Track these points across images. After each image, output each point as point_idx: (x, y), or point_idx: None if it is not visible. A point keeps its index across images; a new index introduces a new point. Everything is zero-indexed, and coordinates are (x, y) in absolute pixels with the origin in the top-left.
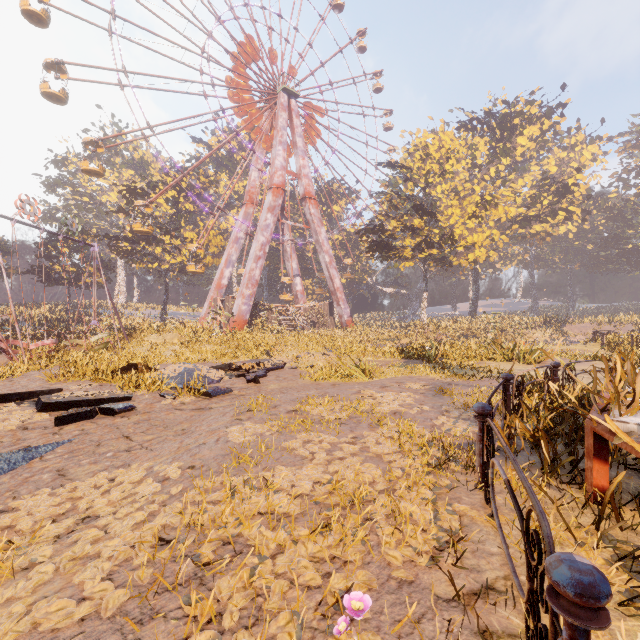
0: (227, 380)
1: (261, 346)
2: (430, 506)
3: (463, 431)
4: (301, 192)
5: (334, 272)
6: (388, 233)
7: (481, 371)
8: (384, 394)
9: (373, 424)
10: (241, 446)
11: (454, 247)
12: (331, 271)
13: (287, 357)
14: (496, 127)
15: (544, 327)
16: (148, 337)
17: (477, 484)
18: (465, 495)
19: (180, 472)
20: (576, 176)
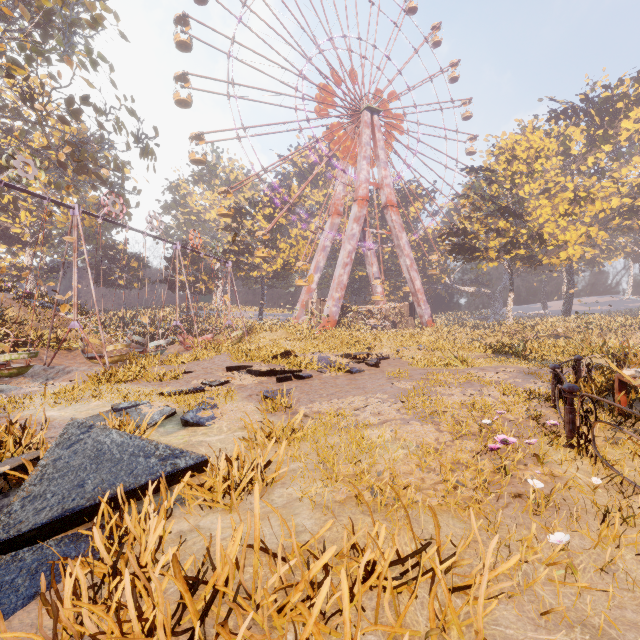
0: (353, 365)
1: (362, 342)
2: (524, 409)
3: (545, 390)
4: (383, 201)
5: (415, 274)
6: (471, 236)
7: (566, 363)
8: (485, 373)
9: (482, 386)
10: (409, 389)
11: (543, 246)
12: (412, 273)
13: (386, 351)
14: (594, 114)
15: None
16: (262, 334)
17: (551, 406)
18: (544, 409)
19: (386, 396)
20: None
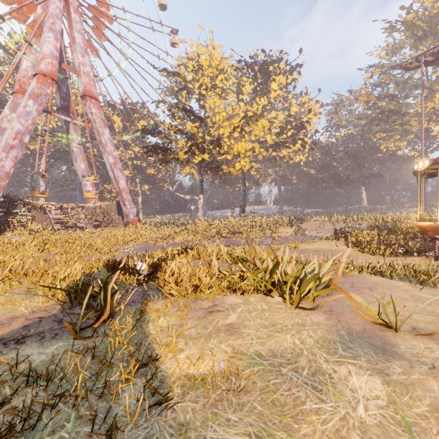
0: None
1: None
2: None
3: None
4: (81, 90)
5: (119, 173)
6: (163, 135)
7: None
8: None
9: None
10: None
11: (223, 154)
12: (116, 172)
13: None
14: (257, 71)
15: (289, 224)
16: None
17: None
18: None
19: None
20: (308, 116)
